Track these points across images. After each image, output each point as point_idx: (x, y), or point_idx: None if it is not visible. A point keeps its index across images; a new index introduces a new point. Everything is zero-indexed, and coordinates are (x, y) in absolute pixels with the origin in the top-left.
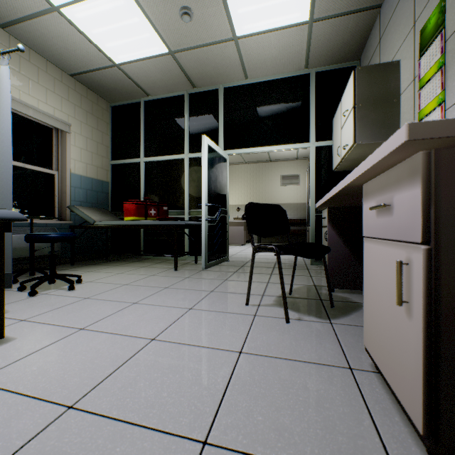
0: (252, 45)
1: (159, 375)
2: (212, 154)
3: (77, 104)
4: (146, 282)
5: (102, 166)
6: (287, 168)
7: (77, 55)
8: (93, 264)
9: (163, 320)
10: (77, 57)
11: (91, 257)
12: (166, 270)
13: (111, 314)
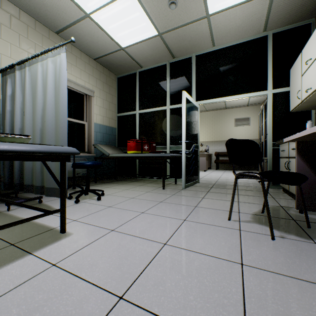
0: (221, 19)
1: (180, 277)
2: (189, 104)
3: (97, 78)
4: (146, 197)
5: (112, 117)
6: (239, 113)
7: (98, 45)
8: (108, 182)
9: (167, 228)
10: (98, 46)
11: (105, 177)
12: (156, 188)
13: (129, 220)
